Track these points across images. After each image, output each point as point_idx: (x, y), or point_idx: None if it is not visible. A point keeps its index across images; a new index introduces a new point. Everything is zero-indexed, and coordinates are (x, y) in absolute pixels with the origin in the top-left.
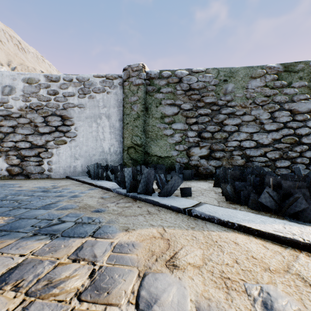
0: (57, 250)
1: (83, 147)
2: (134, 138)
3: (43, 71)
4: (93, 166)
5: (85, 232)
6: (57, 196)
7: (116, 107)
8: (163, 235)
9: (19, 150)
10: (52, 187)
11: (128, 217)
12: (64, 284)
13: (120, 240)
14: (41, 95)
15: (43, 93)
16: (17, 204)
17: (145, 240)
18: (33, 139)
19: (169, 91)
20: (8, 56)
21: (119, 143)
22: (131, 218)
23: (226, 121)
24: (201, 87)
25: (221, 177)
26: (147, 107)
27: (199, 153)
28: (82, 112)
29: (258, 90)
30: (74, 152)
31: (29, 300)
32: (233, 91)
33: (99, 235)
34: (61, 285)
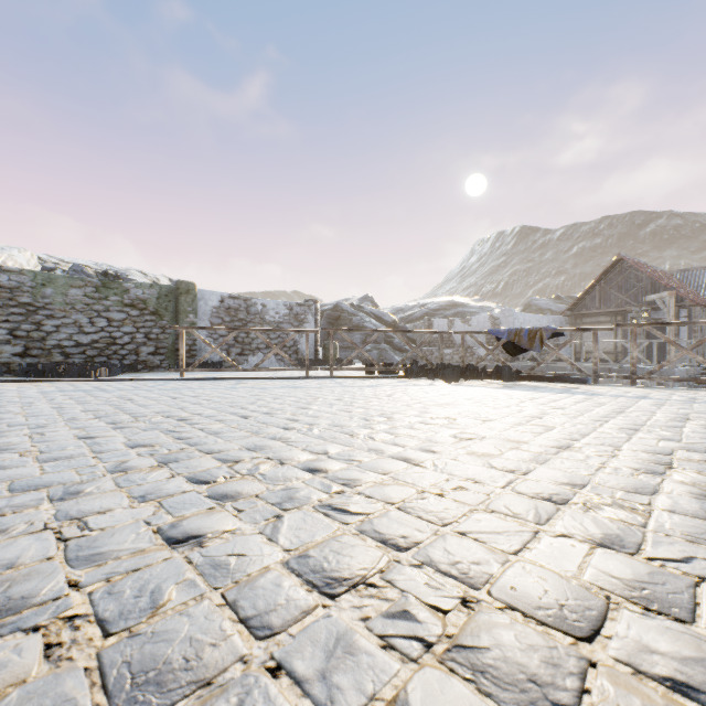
0: None
1: None
2: None
3: None
4: None
5: None
6: None
7: None
8: None
9: None
10: None
11: None
12: None
13: None
14: None
15: None
16: None
17: None
18: None
19: None
20: None
21: None
22: None
23: (45, 322)
24: (15, 287)
25: (22, 368)
26: None
27: (12, 351)
28: None
29: (79, 298)
30: None
31: None
32: (53, 296)
33: None
34: None
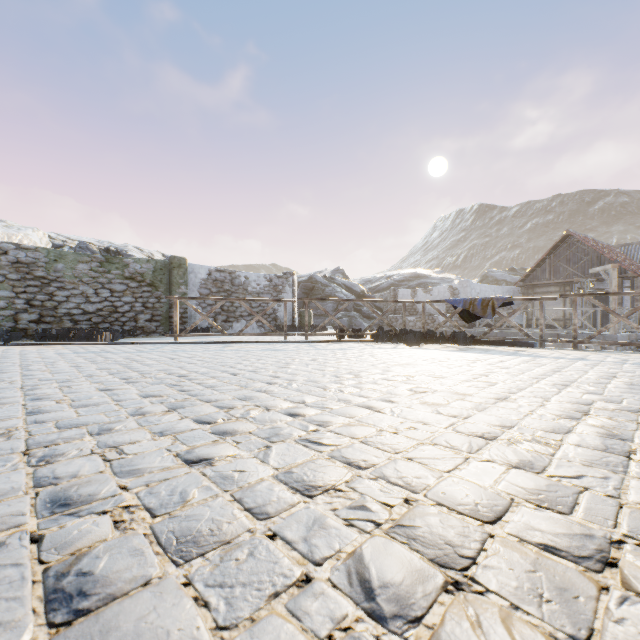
0: None
1: None
2: None
3: None
4: None
5: None
6: None
7: None
8: None
9: None
10: None
11: None
12: None
13: None
14: None
15: None
16: None
17: None
18: None
19: None
20: None
21: None
22: None
23: (57, 293)
24: (31, 262)
25: (38, 333)
26: None
27: (29, 318)
28: None
29: (86, 272)
30: None
31: None
32: (64, 270)
33: None
34: None
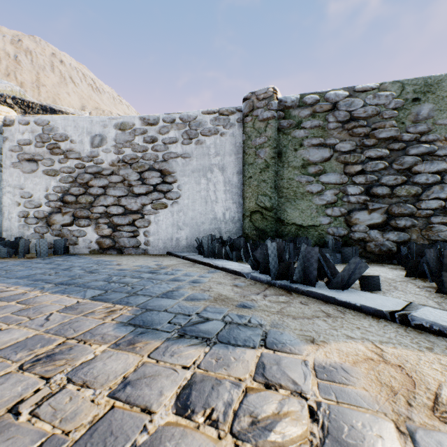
0: (228, 364)
1: (188, 212)
2: (261, 198)
3: (120, 114)
4: (207, 239)
5: (250, 339)
6: (173, 280)
7: (233, 154)
8: (384, 357)
9: (111, 217)
10: (157, 266)
11: (299, 319)
12: (279, 426)
13: (316, 359)
14: (135, 145)
15: (139, 141)
16: (131, 289)
17: (357, 362)
18: (126, 203)
19: (315, 125)
20: (82, 100)
21: (238, 206)
22: (304, 321)
23: (418, 167)
24: (370, 115)
25: (431, 261)
26: (280, 152)
27: (367, 221)
28: (187, 163)
29: None
30: (177, 220)
31: (245, 446)
32: (431, 116)
33: (276, 347)
34: (277, 427)
